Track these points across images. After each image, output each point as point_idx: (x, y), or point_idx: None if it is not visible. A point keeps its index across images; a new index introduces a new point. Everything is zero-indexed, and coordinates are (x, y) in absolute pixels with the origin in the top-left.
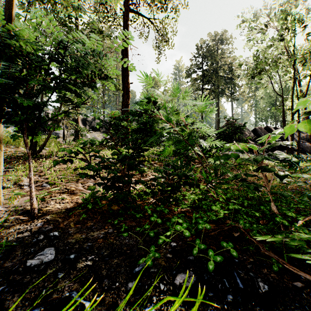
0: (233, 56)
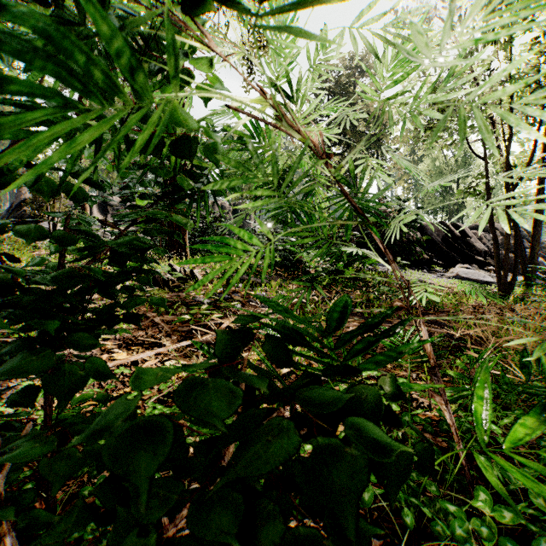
0: None
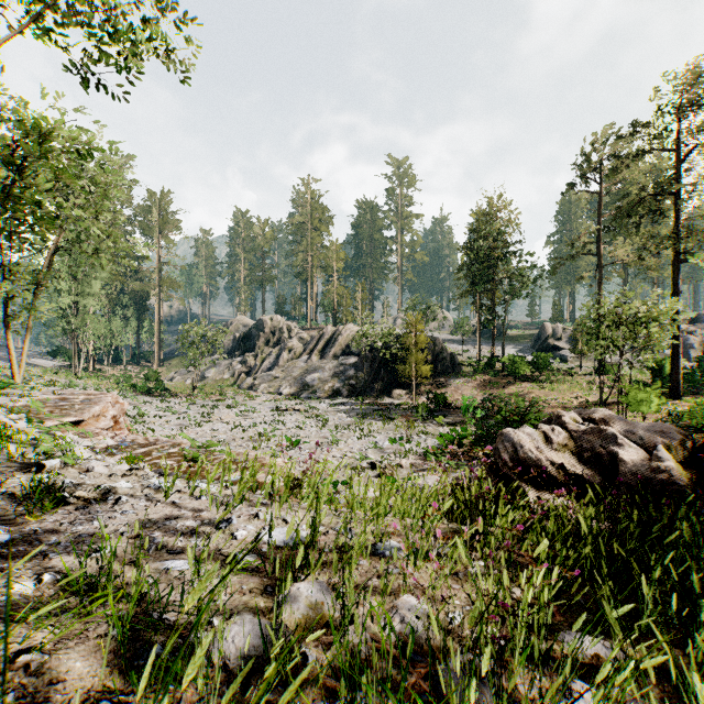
0: None
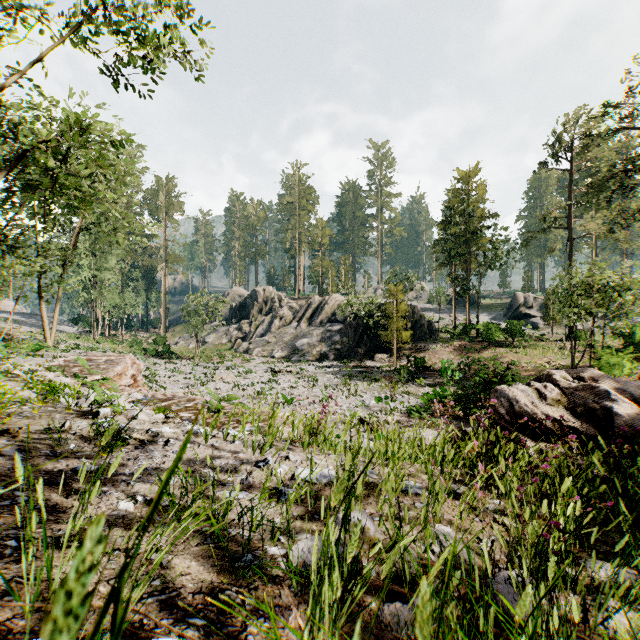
0: None
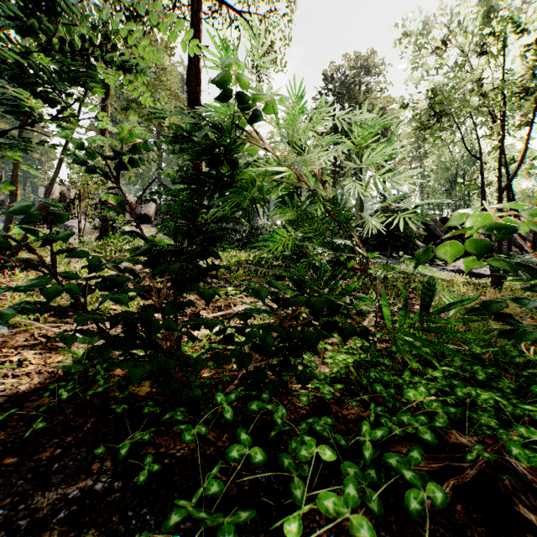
0: (387, 97)
